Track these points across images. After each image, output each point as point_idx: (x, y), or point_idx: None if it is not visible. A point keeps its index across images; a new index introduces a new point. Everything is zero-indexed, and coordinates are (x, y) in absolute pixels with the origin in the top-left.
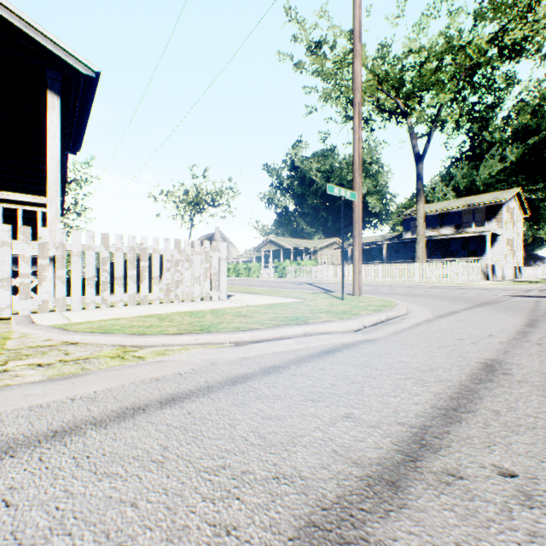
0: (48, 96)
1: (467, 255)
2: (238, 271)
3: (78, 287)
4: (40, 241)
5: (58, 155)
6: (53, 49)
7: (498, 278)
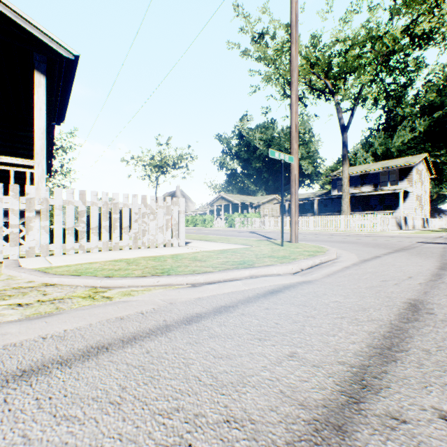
0: (35, 76)
1: (384, 209)
2: (195, 222)
3: (60, 235)
4: (27, 196)
5: (44, 125)
6: (39, 35)
7: (409, 228)
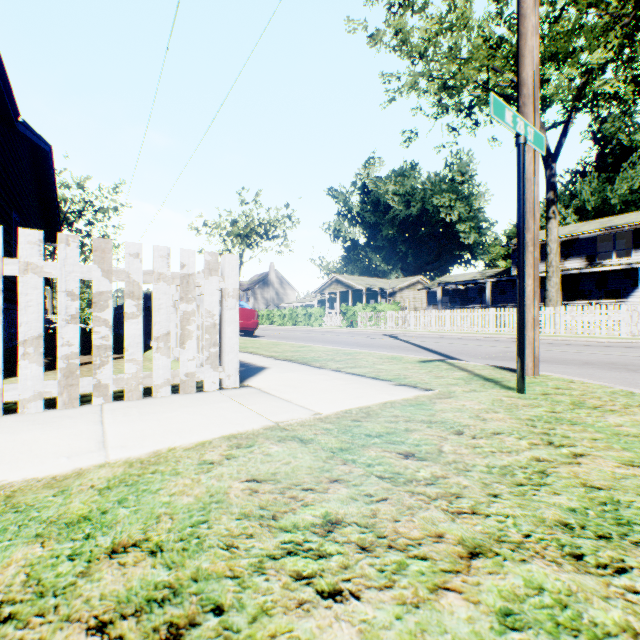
0: None
1: (605, 296)
2: (295, 318)
3: None
4: None
5: None
6: None
7: None
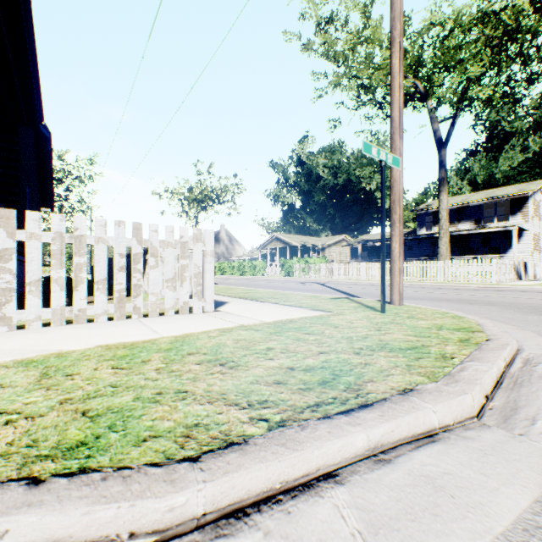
0: None
1: (489, 252)
2: (243, 269)
3: None
4: None
5: None
6: None
7: (530, 277)
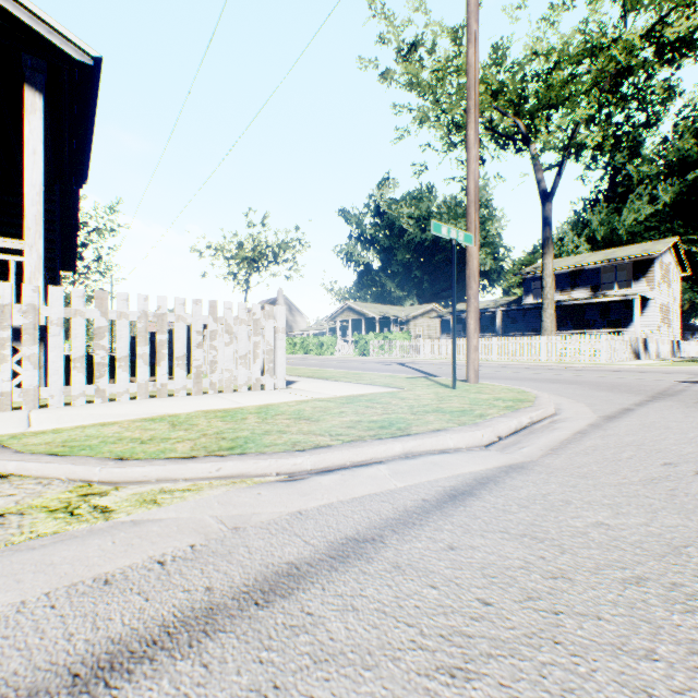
0: (25, 94)
1: (608, 326)
2: (307, 347)
3: (59, 371)
4: None
5: (41, 180)
6: (29, 21)
7: (651, 356)
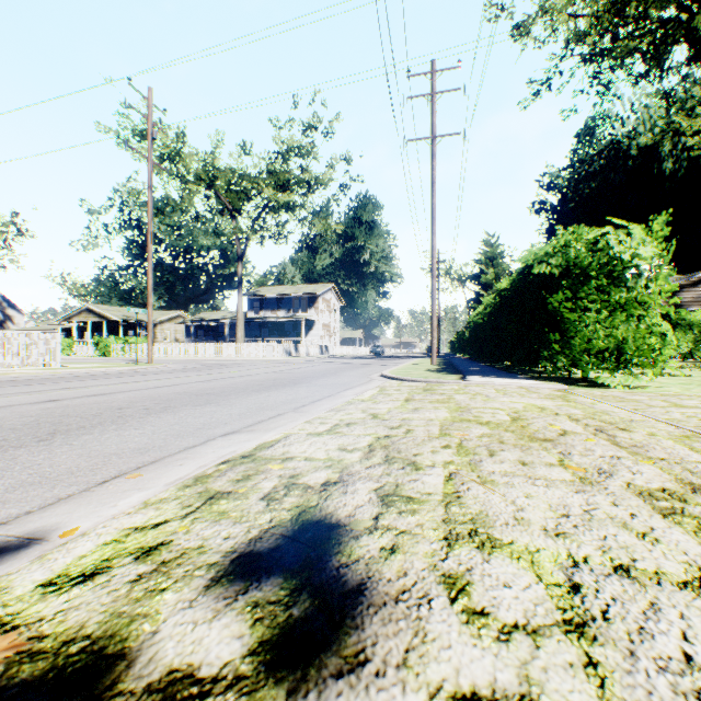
0: None
1: (297, 336)
2: None
3: None
4: None
5: None
6: None
7: (303, 355)
